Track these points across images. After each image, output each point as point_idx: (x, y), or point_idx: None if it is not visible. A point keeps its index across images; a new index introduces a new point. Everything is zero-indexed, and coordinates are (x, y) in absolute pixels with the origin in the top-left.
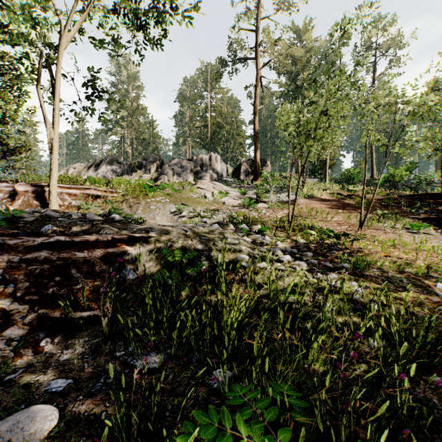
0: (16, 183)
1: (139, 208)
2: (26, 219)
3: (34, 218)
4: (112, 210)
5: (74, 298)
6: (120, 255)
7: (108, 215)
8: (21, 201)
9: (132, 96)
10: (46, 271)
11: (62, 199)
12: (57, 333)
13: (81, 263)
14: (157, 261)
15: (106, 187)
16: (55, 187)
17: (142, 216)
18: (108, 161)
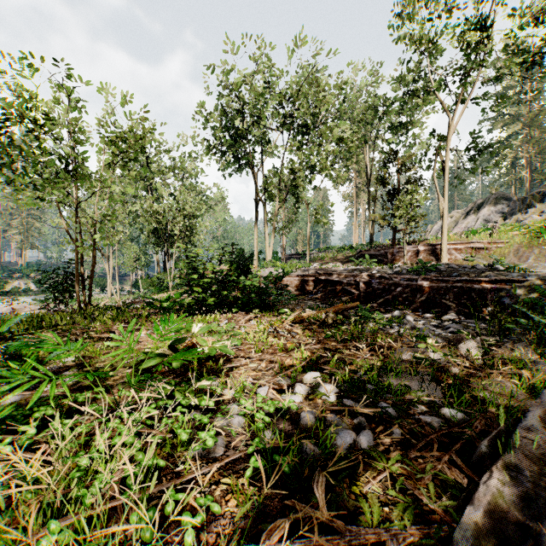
0: (418, 245)
1: (529, 258)
2: (442, 269)
3: (445, 269)
4: (495, 263)
5: (473, 307)
6: (500, 290)
7: (491, 266)
8: (421, 257)
9: (529, 97)
10: (460, 292)
11: (449, 254)
12: (467, 318)
13: (477, 291)
14: (528, 295)
15: (489, 238)
16: (445, 245)
17: (532, 266)
18: (491, 201)
